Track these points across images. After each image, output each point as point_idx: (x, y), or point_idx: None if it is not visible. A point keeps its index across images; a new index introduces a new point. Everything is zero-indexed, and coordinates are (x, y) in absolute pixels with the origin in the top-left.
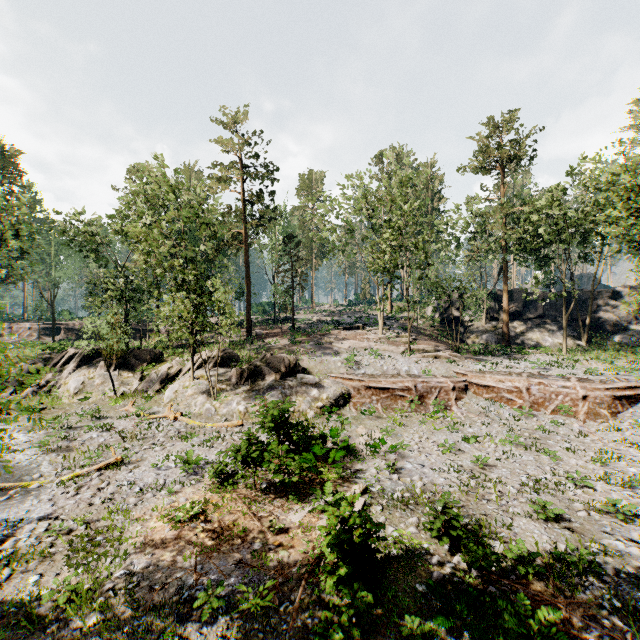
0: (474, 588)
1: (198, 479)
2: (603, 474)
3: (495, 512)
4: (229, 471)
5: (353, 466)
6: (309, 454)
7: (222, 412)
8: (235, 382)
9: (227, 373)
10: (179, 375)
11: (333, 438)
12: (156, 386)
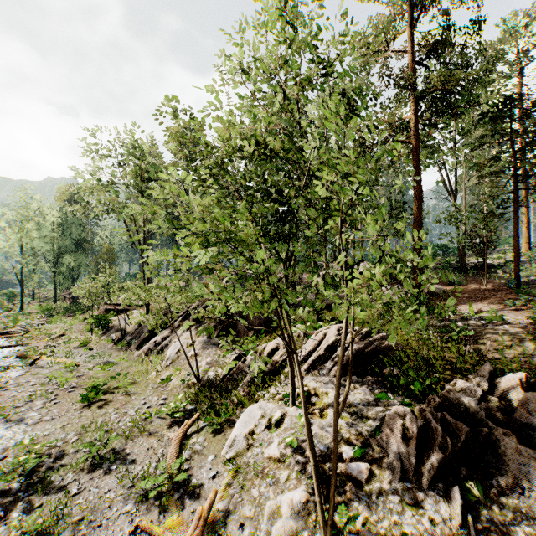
0: None
1: None
2: None
3: None
4: None
5: None
6: None
7: None
8: (397, 466)
9: (373, 409)
10: (282, 370)
11: None
12: (243, 386)
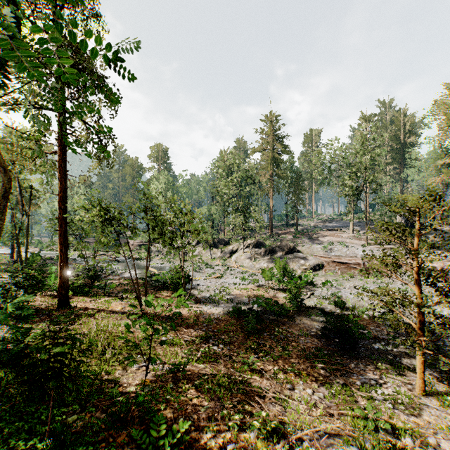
0: (337, 314)
1: (248, 283)
2: (448, 305)
3: (368, 306)
4: (259, 284)
5: (312, 288)
6: (291, 280)
7: (257, 267)
8: (263, 255)
9: (259, 250)
10: (237, 251)
11: (304, 277)
12: (228, 255)
